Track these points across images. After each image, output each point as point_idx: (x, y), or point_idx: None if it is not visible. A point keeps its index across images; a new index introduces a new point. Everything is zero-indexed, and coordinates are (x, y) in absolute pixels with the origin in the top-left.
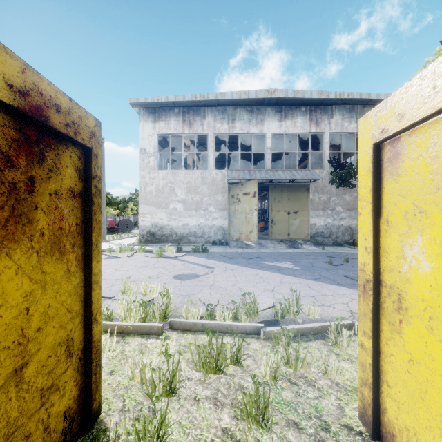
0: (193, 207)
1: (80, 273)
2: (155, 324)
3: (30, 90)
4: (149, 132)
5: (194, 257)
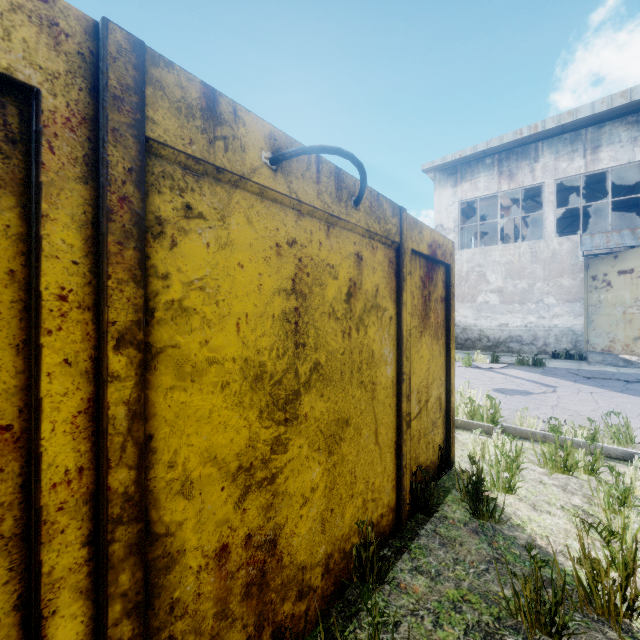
0: (515, 299)
1: (444, 355)
2: (484, 423)
3: (432, 243)
4: (447, 202)
5: (520, 372)
